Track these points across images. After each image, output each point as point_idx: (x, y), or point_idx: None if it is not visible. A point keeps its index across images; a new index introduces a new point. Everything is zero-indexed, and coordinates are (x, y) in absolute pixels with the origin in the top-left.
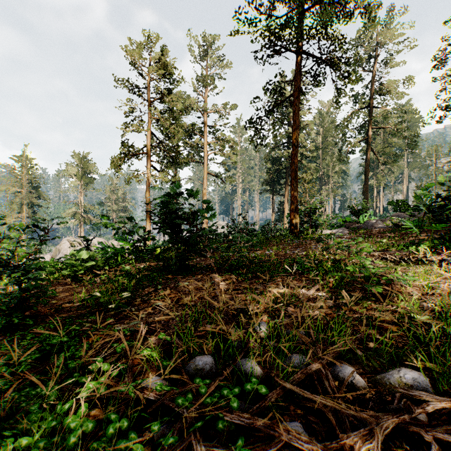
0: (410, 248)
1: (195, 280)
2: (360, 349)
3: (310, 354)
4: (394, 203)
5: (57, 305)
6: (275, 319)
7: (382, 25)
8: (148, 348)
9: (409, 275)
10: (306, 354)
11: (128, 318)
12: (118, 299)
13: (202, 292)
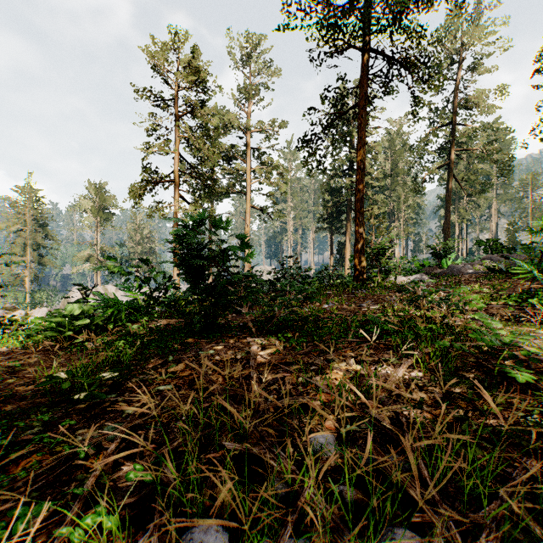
0: (529, 301)
1: (225, 347)
2: (528, 512)
3: (437, 541)
4: (483, 243)
5: (8, 389)
6: (347, 425)
7: (468, 22)
8: (100, 505)
9: (542, 343)
10: (427, 542)
11: (106, 416)
12: (96, 382)
13: (232, 368)
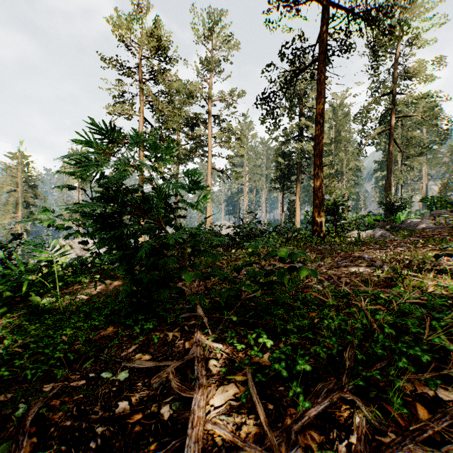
0: None
1: (154, 357)
2: None
3: None
4: (428, 199)
5: None
6: None
7: None
8: None
9: None
10: None
11: None
12: None
13: None
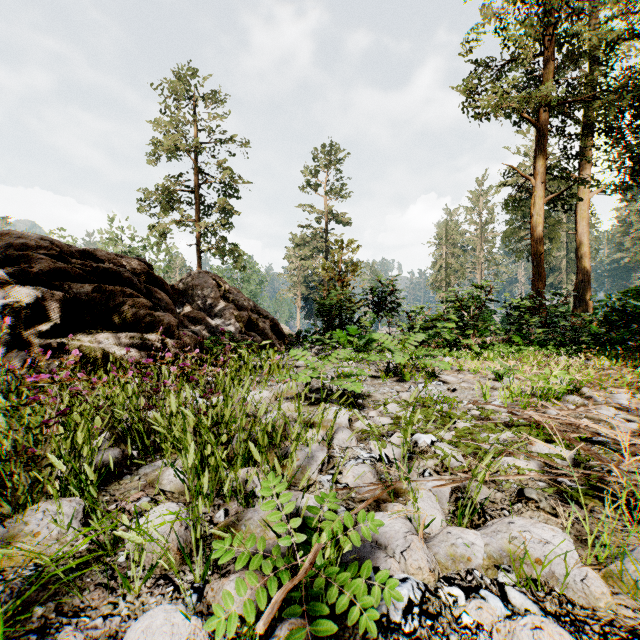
0: None
1: None
2: None
3: None
4: None
5: None
6: None
7: None
8: None
9: None
10: None
11: None
12: None
13: None
